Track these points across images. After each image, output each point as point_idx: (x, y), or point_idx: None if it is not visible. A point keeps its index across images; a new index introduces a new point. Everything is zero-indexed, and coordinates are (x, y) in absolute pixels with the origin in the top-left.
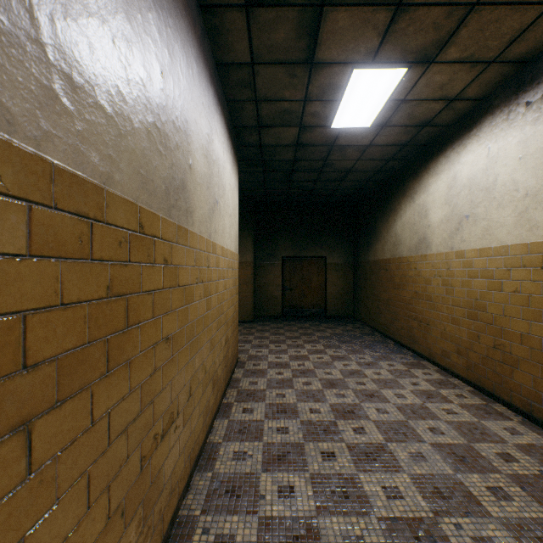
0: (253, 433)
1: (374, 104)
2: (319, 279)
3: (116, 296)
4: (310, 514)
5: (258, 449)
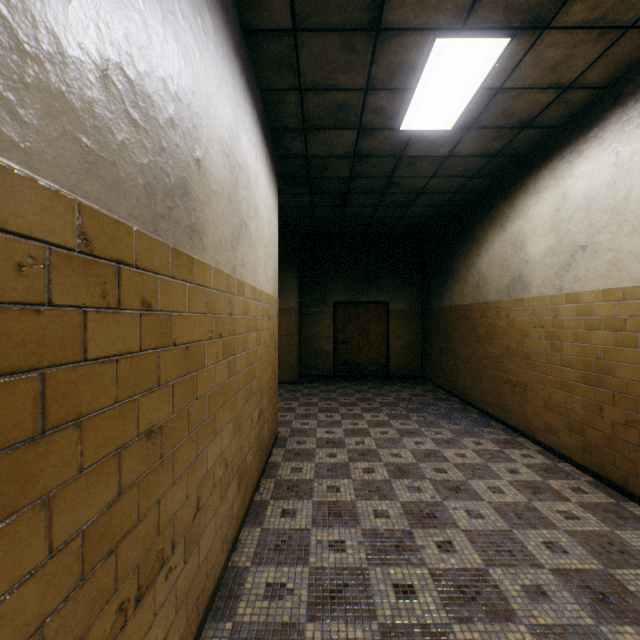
0: (295, 550)
1: (460, 95)
2: (380, 330)
3: (6, 374)
4: None
5: (302, 579)
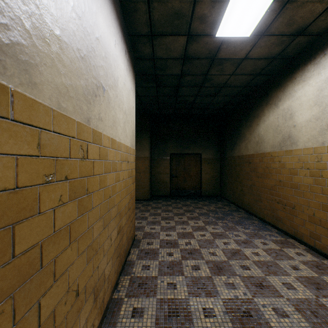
0: None
1: (261, 4)
2: (196, 169)
3: None
4: None
5: None
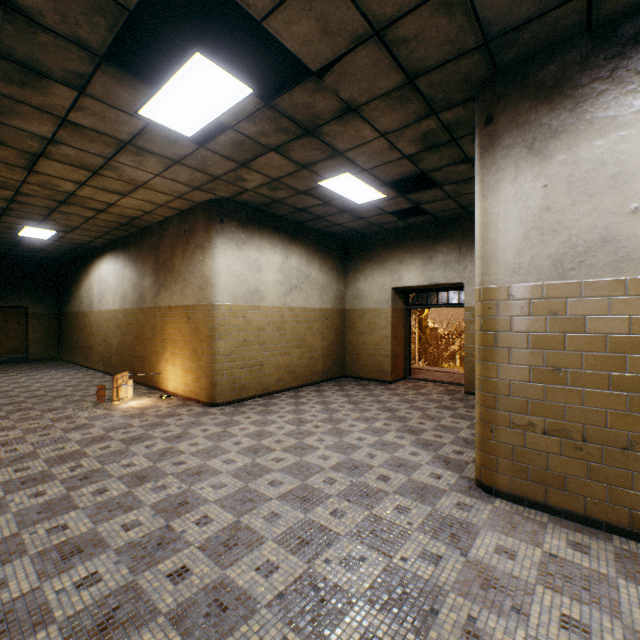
0: None
1: (46, 235)
2: (20, 327)
3: None
4: None
5: None
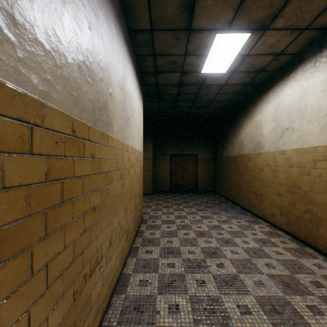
0: (152, 267)
1: (229, 57)
2: (193, 168)
3: (53, 180)
4: (189, 325)
5: (155, 278)
